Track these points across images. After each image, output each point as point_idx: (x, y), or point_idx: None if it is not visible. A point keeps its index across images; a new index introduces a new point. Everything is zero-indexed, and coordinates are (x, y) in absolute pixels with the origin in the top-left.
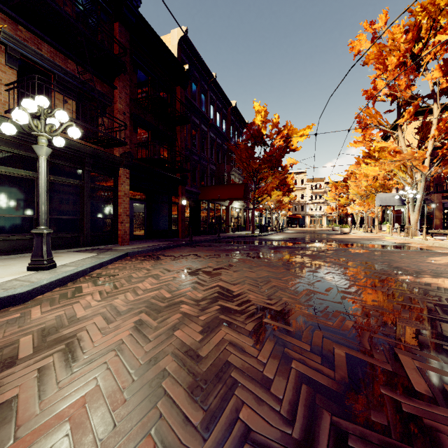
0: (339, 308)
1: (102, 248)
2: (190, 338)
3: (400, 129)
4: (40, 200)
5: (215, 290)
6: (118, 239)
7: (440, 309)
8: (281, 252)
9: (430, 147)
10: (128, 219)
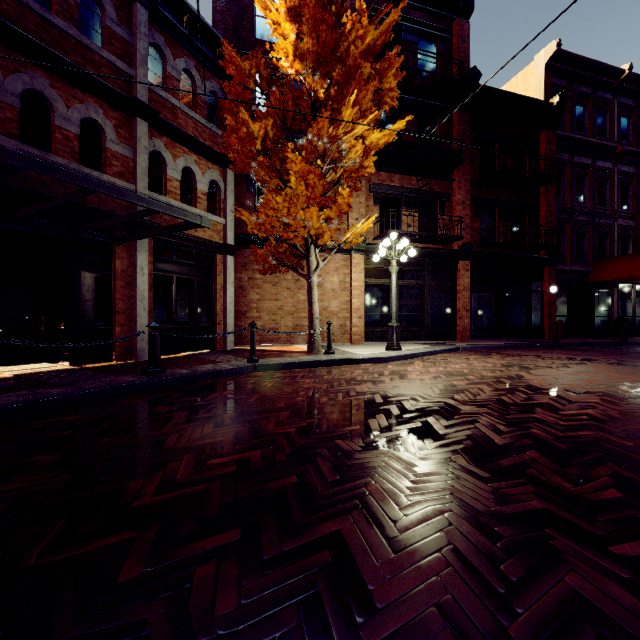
0: (612, 397)
1: (439, 343)
2: (458, 383)
3: None
4: (392, 303)
5: (509, 375)
6: (457, 335)
7: None
8: None
9: None
10: (467, 314)
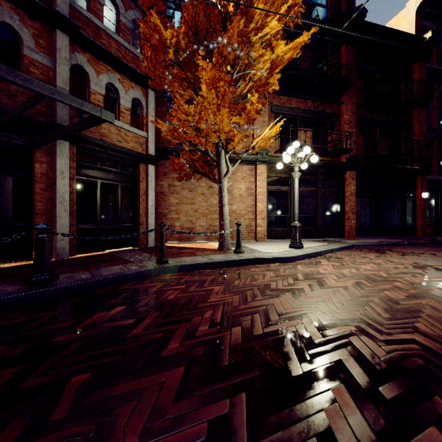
0: None
1: (331, 240)
2: (395, 296)
3: None
4: (295, 205)
5: (439, 281)
6: (344, 233)
7: None
8: None
9: None
10: (354, 216)
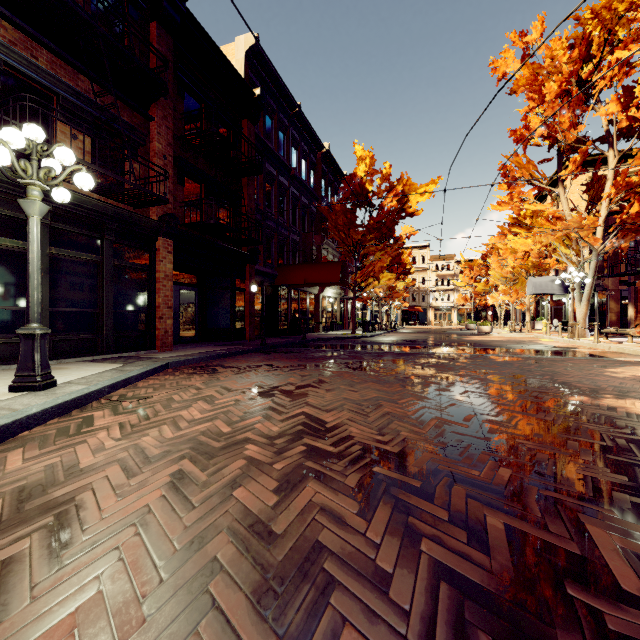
0: (486, 447)
1: (131, 356)
2: (259, 501)
3: (562, 186)
4: (31, 284)
5: (299, 420)
6: (156, 342)
7: (636, 447)
8: (395, 361)
9: (603, 211)
10: (170, 313)
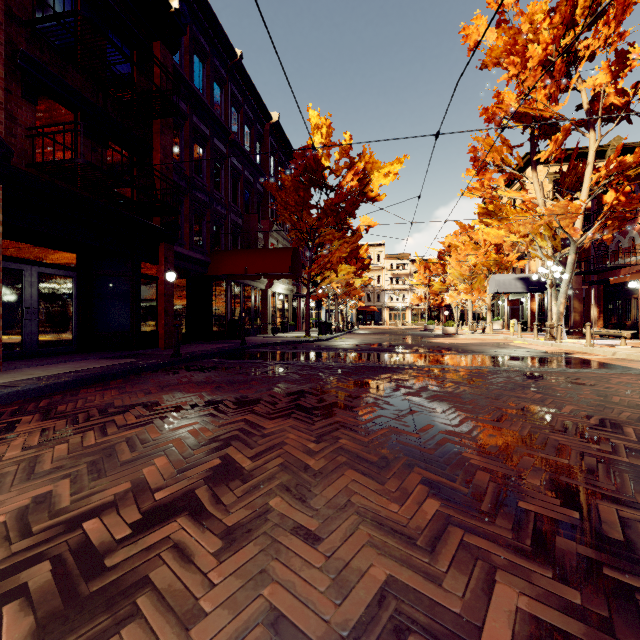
0: None
1: None
2: None
3: (536, 172)
4: None
5: None
6: None
7: None
8: (374, 385)
9: (583, 199)
10: None
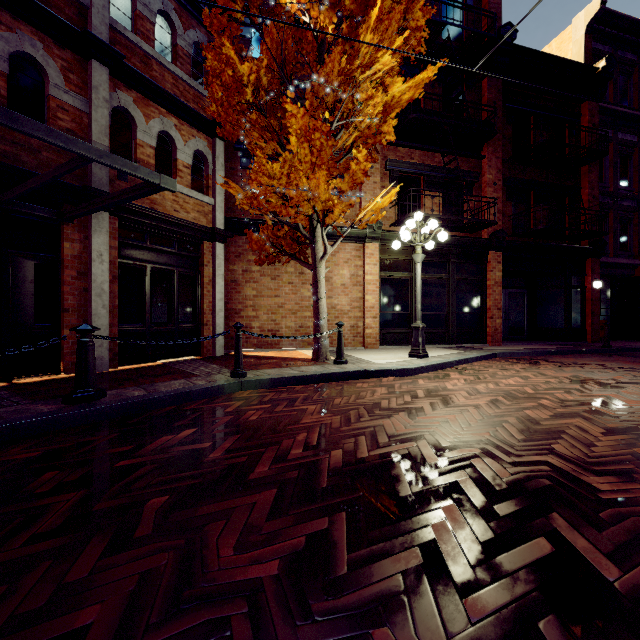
0: None
1: (468, 347)
2: (537, 416)
3: None
4: (417, 299)
5: (598, 398)
6: (487, 337)
7: None
8: None
9: None
10: (499, 313)
